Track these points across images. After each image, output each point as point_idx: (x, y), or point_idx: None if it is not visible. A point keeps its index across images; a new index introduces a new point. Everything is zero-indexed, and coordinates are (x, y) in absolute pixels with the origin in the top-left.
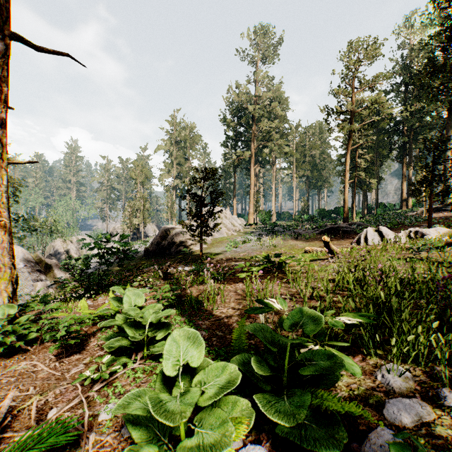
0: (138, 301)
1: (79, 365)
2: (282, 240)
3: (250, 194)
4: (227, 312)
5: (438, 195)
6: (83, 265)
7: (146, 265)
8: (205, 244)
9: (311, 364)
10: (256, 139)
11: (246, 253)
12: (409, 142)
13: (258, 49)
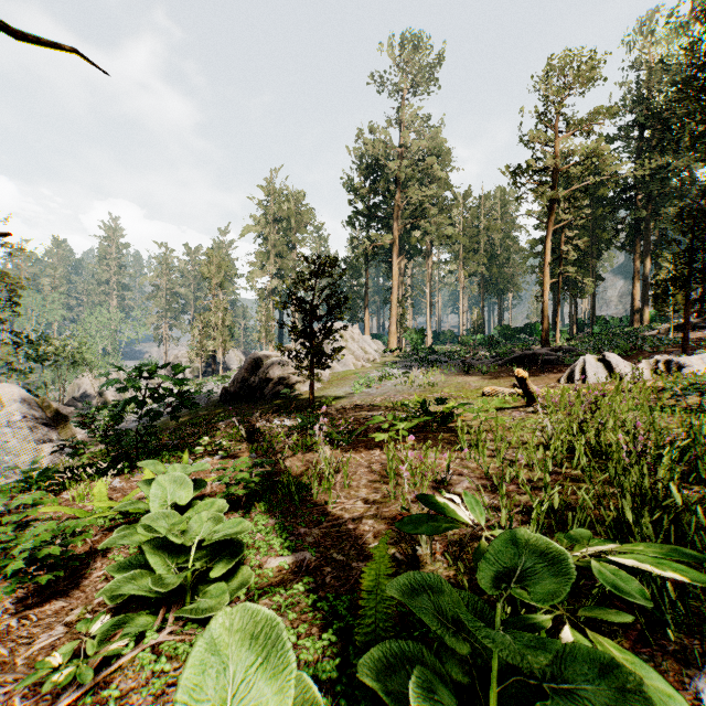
0: (180, 496)
1: (56, 627)
2: (444, 375)
3: (391, 302)
4: (354, 508)
5: (700, 301)
6: (110, 417)
7: (223, 417)
8: (319, 382)
9: (566, 696)
10: (401, 215)
11: (385, 396)
12: (644, 219)
13: (405, 72)
